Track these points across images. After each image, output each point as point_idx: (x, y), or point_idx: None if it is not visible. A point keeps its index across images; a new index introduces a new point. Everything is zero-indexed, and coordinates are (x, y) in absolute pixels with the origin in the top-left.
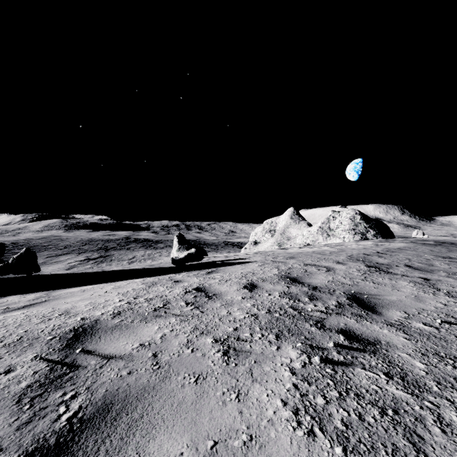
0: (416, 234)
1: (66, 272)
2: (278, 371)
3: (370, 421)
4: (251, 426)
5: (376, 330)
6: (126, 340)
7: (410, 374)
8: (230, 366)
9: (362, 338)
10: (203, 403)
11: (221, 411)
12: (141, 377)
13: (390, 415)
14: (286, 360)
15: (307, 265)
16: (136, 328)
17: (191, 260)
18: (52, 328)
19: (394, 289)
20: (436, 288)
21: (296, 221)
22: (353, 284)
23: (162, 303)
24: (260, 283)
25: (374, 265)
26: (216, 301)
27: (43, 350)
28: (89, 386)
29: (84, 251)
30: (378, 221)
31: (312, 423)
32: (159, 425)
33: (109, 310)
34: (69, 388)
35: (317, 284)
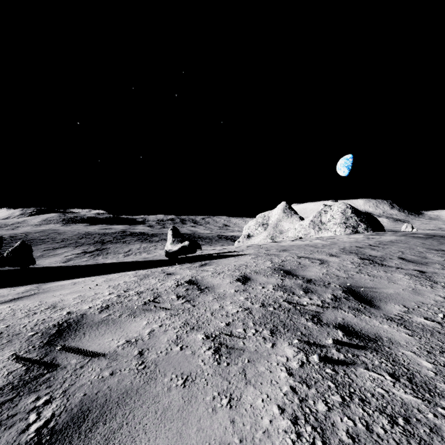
0: (405, 228)
1: (60, 265)
2: (273, 372)
3: (379, 433)
4: (244, 439)
5: (376, 326)
6: (111, 336)
7: (418, 375)
8: (221, 366)
9: (362, 333)
10: (191, 409)
11: (211, 420)
12: (124, 378)
13: (401, 425)
14: (282, 358)
15: (300, 258)
16: (123, 323)
17: (185, 253)
18: (35, 323)
19: (390, 282)
20: (433, 280)
21: (288, 214)
22: (348, 277)
23: (152, 296)
24: (253, 275)
25: (368, 258)
26: (208, 294)
27: (22, 348)
28: (66, 389)
29: (81, 244)
30: (369, 214)
31: (313, 434)
32: (140, 437)
33: (97, 303)
34: (44, 392)
35: (311, 277)
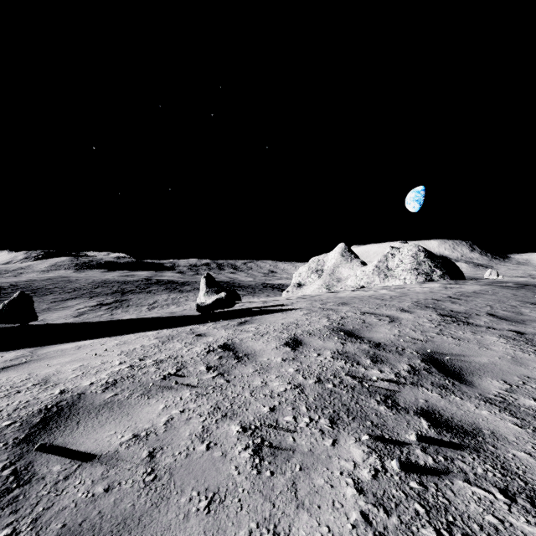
0: (489, 275)
1: (67, 321)
2: (336, 487)
3: None
4: None
5: (471, 411)
6: (114, 427)
7: None
8: (262, 477)
9: (454, 424)
10: None
11: None
12: (124, 498)
13: None
14: (348, 464)
15: (364, 314)
16: (132, 408)
17: (221, 307)
18: (15, 406)
19: (482, 347)
20: None
21: (348, 259)
22: (426, 340)
23: (175, 367)
24: (306, 338)
25: (449, 314)
26: (247, 365)
27: None
28: (38, 517)
29: (96, 295)
30: (445, 259)
31: None
32: None
33: (102, 377)
34: (5, 521)
35: (380, 340)
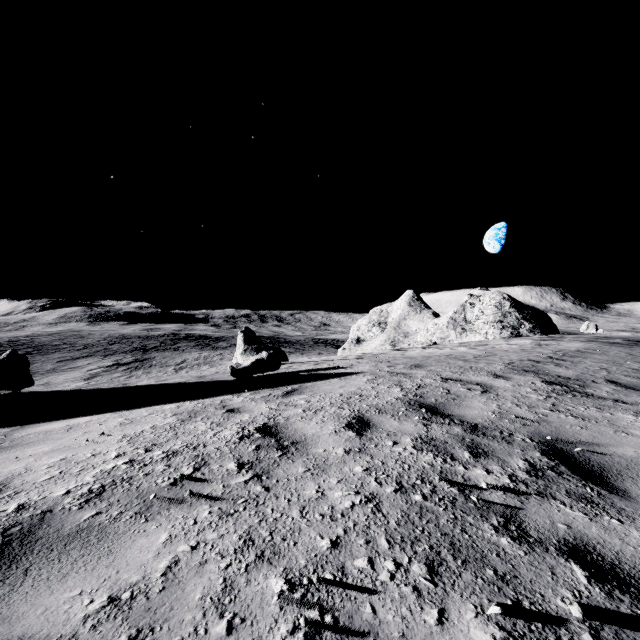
0: (586, 328)
1: (67, 388)
2: None
3: None
4: None
5: None
6: (81, 581)
7: None
8: None
9: (626, 573)
10: None
11: None
12: None
13: None
14: None
15: (447, 381)
16: (118, 539)
17: (261, 371)
18: None
19: (618, 431)
20: None
21: (417, 309)
22: (538, 419)
23: (193, 463)
24: (374, 416)
25: (557, 381)
26: (295, 460)
27: None
28: None
29: (113, 353)
30: (535, 309)
31: None
32: None
33: (85, 482)
34: None
35: (475, 419)
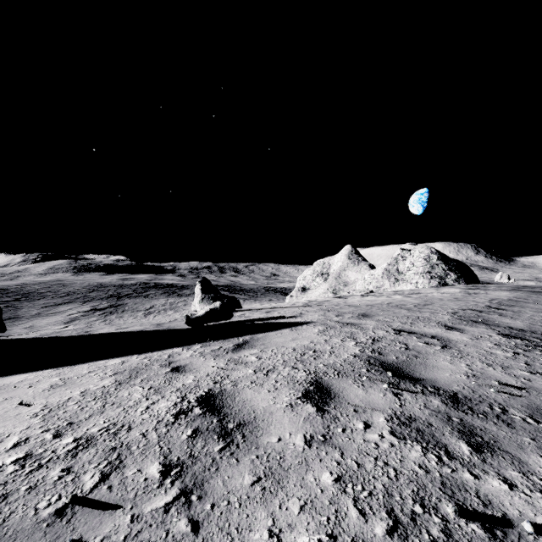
0: (500, 278)
1: (31, 335)
2: None
3: None
4: None
5: None
6: None
7: None
8: None
9: None
10: None
11: None
12: None
13: None
14: None
15: (401, 334)
16: None
17: (215, 320)
18: None
19: None
20: None
21: (355, 261)
22: (524, 386)
23: (102, 465)
24: (334, 380)
25: (513, 334)
26: (240, 459)
27: None
28: None
29: (91, 299)
30: (459, 261)
31: None
32: None
33: None
34: None
35: (451, 386)
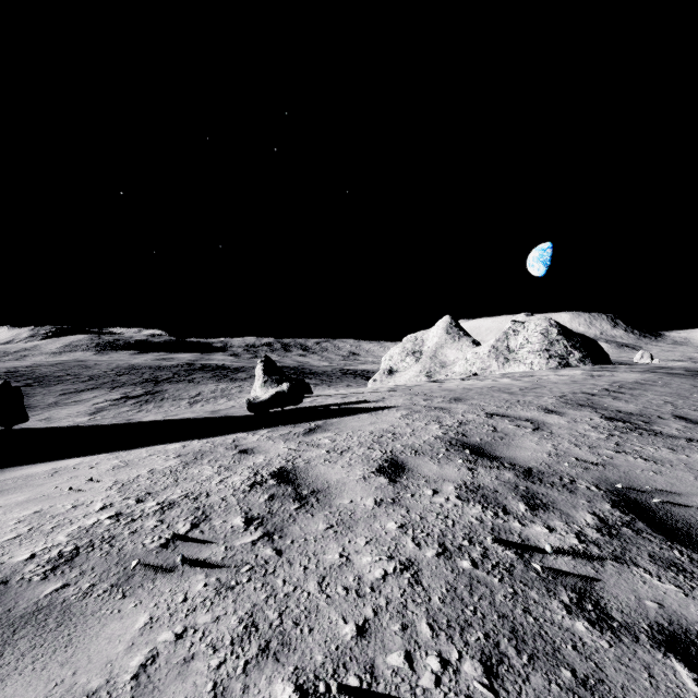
0: (640, 358)
1: (64, 424)
2: None
3: None
4: None
5: None
6: (24, 687)
7: None
8: None
9: None
10: None
11: None
12: None
13: None
14: None
15: (493, 417)
16: (83, 624)
17: (282, 405)
18: None
19: None
20: None
21: (455, 336)
22: (603, 462)
23: (191, 518)
24: (410, 458)
25: (618, 417)
26: (315, 514)
27: None
28: None
29: (121, 385)
30: (585, 336)
31: None
32: None
33: (57, 542)
34: None
35: (529, 462)
